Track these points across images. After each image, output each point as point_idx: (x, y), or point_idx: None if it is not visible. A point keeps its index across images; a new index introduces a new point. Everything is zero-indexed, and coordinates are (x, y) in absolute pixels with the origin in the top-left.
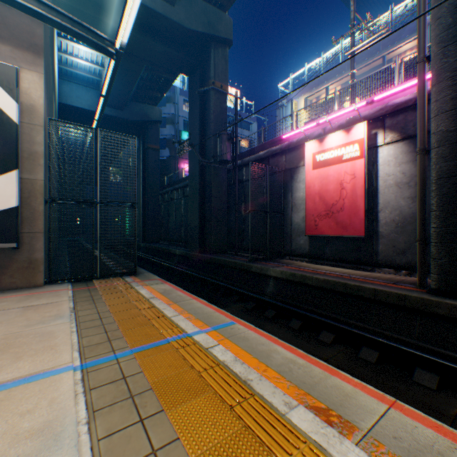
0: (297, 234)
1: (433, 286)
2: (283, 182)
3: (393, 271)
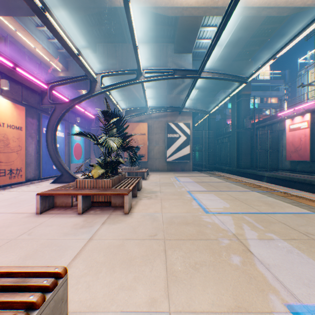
0: (284, 160)
1: None
2: (277, 136)
3: None
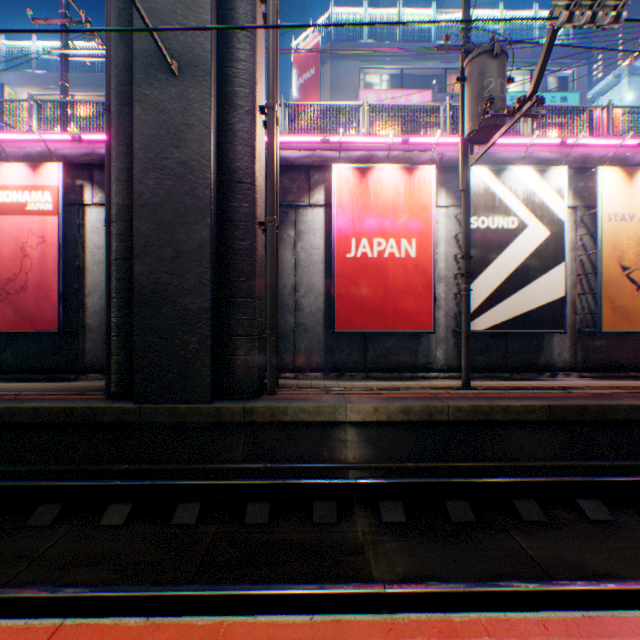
0: None
1: (114, 389)
2: None
3: (103, 376)
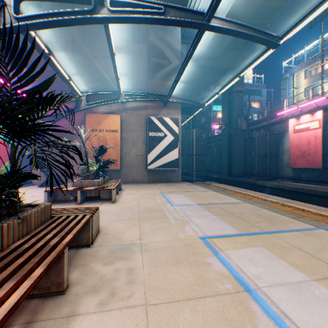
0: (285, 167)
1: None
2: (276, 139)
3: None
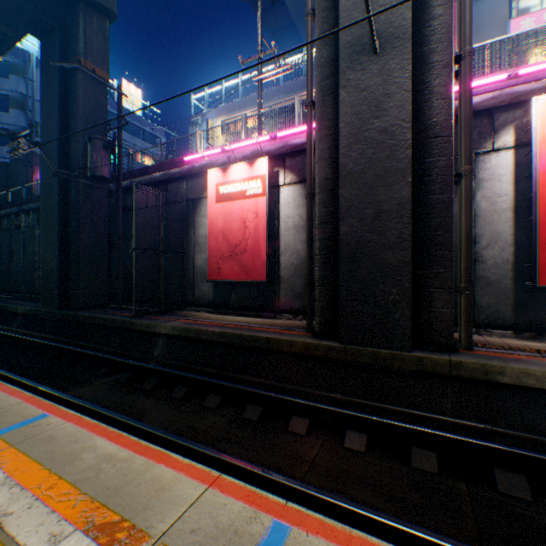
0: (201, 279)
1: (317, 329)
2: (184, 215)
3: (292, 316)
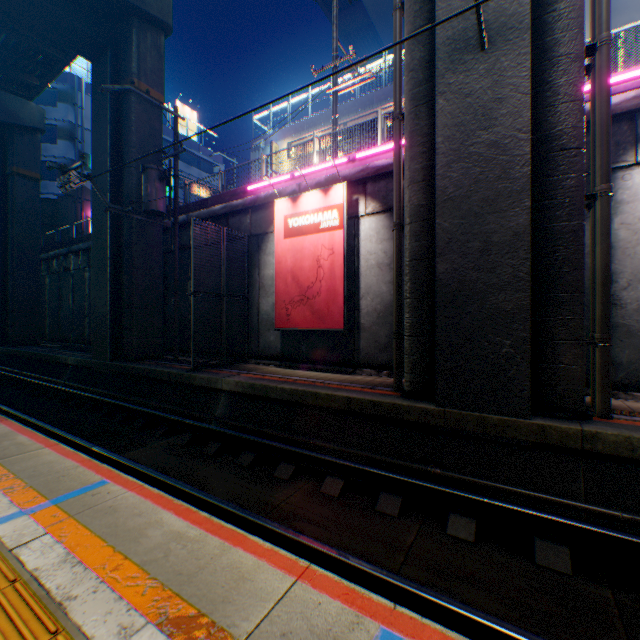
0: (267, 328)
1: (407, 388)
2: (247, 253)
3: (375, 372)
